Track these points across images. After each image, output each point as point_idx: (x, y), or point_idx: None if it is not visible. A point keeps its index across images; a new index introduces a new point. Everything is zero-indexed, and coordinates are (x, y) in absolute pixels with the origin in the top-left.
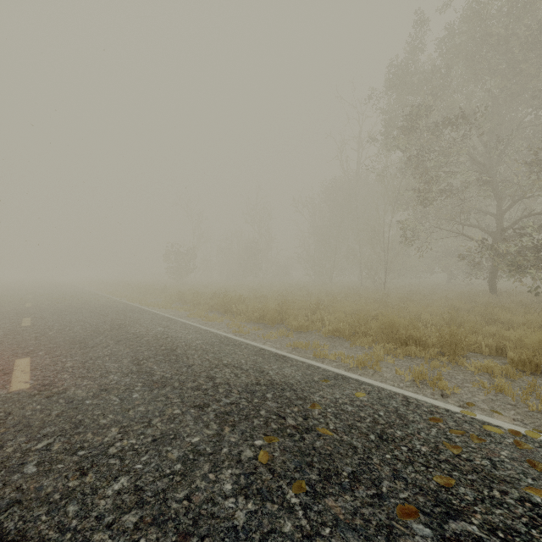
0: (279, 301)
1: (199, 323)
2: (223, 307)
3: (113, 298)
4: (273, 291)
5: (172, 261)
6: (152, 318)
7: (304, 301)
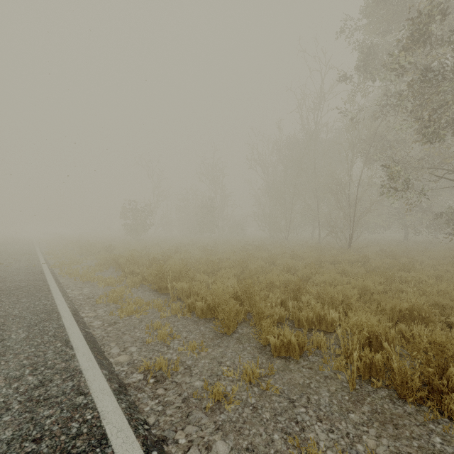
0: (236, 269)
1: (98, 325)
2: (158, 283)
3: (39, 261)
4: (229, 252)
5: (129, 218)
6: (14, 317)
7: (275, 275)
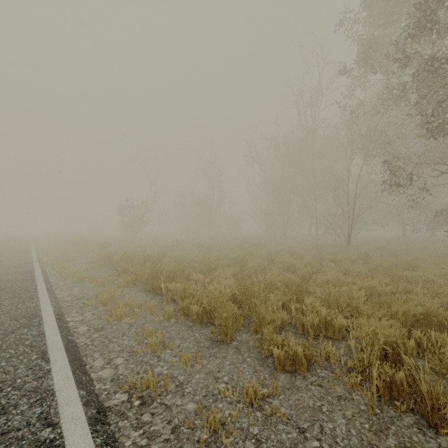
0: (234, 267)
1: (84, 331)
2: (151, 283)
3: (31, 259)
4: (226, 250)
5: (125, 215)
6: None
7: (275, 274)
